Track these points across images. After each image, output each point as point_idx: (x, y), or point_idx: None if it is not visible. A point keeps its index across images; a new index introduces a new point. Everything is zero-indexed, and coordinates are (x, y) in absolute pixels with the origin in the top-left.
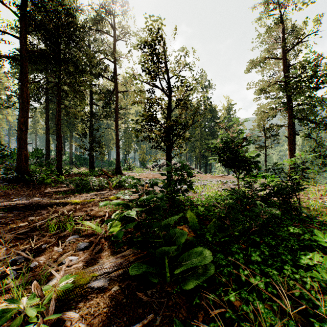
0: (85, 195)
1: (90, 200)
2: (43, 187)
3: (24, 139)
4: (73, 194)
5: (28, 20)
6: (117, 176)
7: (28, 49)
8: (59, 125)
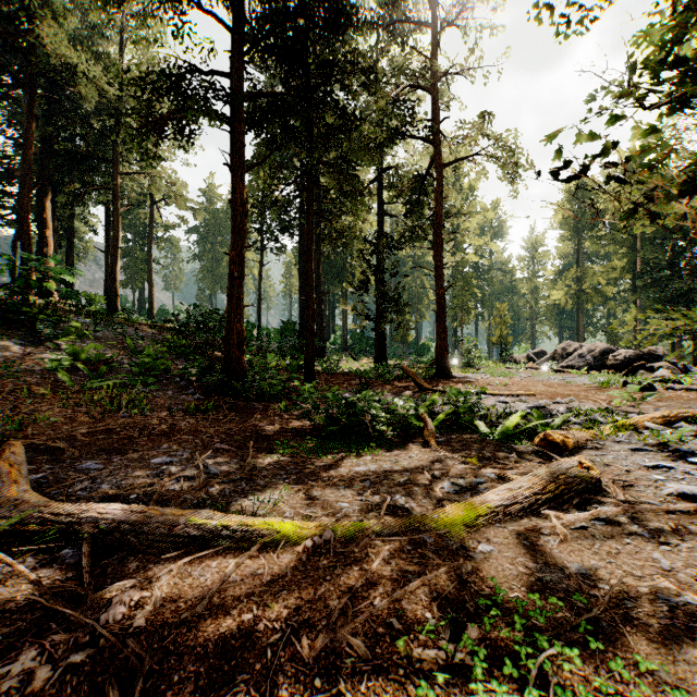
0: (341, 469)
1: (344, 528)
2: (260, 411)
3: (237, 296)
4: (308, 456)
5: (241, 23)
6: (440, 384)
7: (244, 95)
8: (309, 262)
